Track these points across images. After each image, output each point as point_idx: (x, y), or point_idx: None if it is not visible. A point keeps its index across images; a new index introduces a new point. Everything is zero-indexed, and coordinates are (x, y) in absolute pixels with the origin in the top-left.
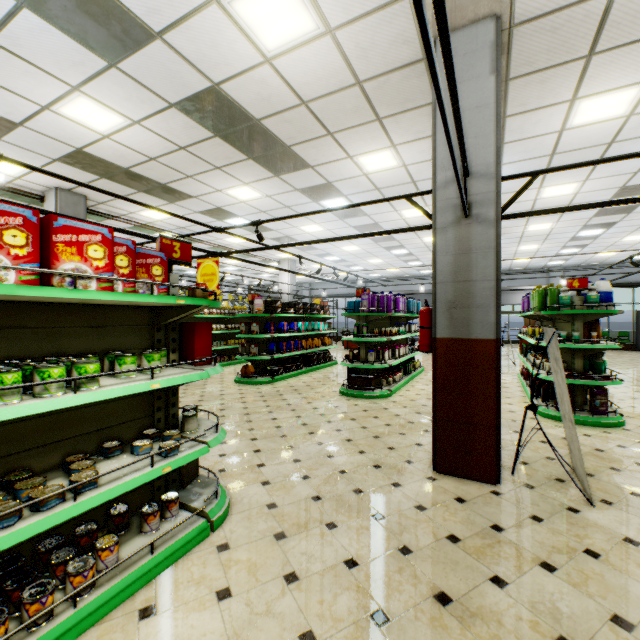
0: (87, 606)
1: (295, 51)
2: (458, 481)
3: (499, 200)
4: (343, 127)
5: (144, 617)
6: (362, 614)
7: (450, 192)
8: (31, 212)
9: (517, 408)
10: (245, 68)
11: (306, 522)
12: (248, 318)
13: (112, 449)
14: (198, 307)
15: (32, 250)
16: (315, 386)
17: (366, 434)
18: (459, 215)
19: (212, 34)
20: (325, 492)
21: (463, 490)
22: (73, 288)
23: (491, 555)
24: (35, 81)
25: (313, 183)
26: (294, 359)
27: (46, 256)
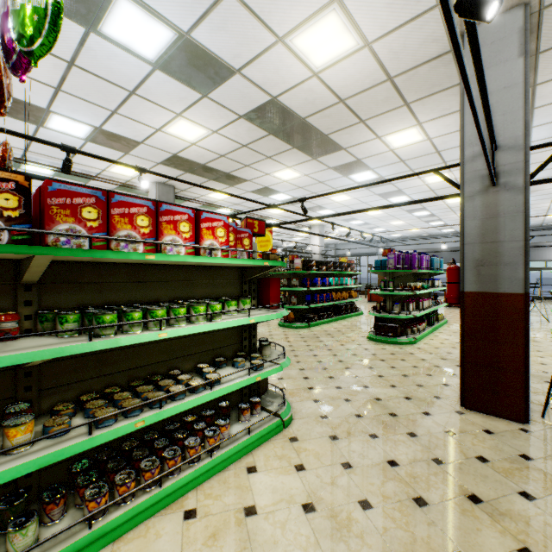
0: (218, 458)
1: (337, 64)
2: (485, 417)
3: (528, 168)
4: (374, 114)
5: (250, 472)
6: (405, 497)
7: (477, 165)
8: (191, 211)
9: (549, 361)
10: (297, 83)
11: (352, 431)
12: (289, 274)
13: (221, 362)
14: (275, 267)
15: (192, 234)
16: (345, 332)
17: (395, 372)
18: (486, 184)
19: (275, 63)
20: (365, 412)
21: (491, 424)
22: (210, 256)
23: (519, 476)
24: (155, 114)
25: (344, 161)
26: (326, 309)
27: (196, 237)
